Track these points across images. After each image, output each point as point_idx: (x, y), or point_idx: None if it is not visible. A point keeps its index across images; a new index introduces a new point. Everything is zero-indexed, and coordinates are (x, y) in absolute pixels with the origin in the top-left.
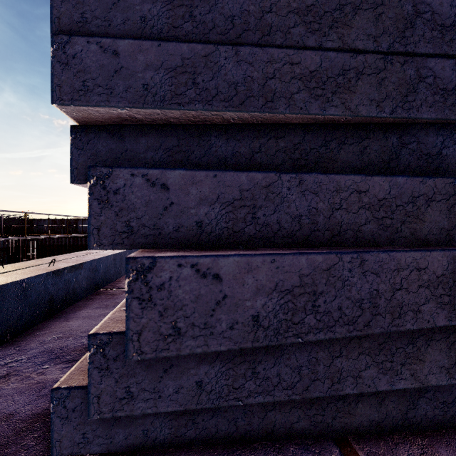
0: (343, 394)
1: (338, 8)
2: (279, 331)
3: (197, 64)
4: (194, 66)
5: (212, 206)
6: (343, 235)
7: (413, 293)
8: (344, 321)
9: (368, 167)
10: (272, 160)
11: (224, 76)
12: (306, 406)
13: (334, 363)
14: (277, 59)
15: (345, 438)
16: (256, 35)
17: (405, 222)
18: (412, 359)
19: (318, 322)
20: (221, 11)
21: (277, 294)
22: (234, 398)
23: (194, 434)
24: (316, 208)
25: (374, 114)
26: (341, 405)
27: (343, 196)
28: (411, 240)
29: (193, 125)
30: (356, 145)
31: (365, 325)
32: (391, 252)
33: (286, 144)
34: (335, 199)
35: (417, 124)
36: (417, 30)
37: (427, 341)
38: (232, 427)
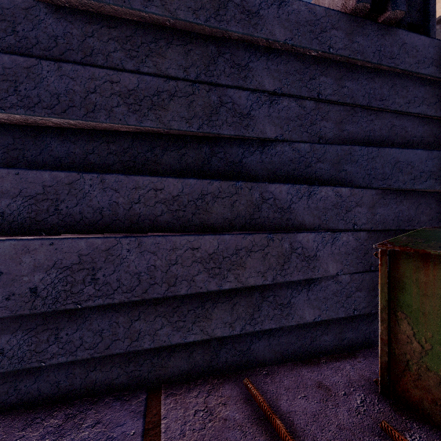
0: (141, 349)
1: (154, 41)
2: (58, 300)
3: (18, 74)
4: (16, 76)
5: (14, 199)
6: (142, 224)
7: (188, 267)
8: (123, 290)
9: (186, 170)
10: (104, 161)
11: (46, 87)
12: (125, 364)
13: (133, 325)
14: (98, 77)
15: (159, 387)
16: (79, 55)
17: (195, 214)
18: (201, 318)
19: (98, 291)
20: (45, 30)
21: (56, 270)
22: (37, 361)
23: (16, 400)
24: (117, 202)
25: (184, 128)
26: (156, 360)
27: (141, 193)
28: (201, 227)
29: (29, 126)
30: (176, 152)
31: (143, 293)
32: (167, 236)
33: (117, 148)
34: (134, 195)
35: (224, 138)
36: (219, 66)
37: (214, 304)
38: (55, 389)
